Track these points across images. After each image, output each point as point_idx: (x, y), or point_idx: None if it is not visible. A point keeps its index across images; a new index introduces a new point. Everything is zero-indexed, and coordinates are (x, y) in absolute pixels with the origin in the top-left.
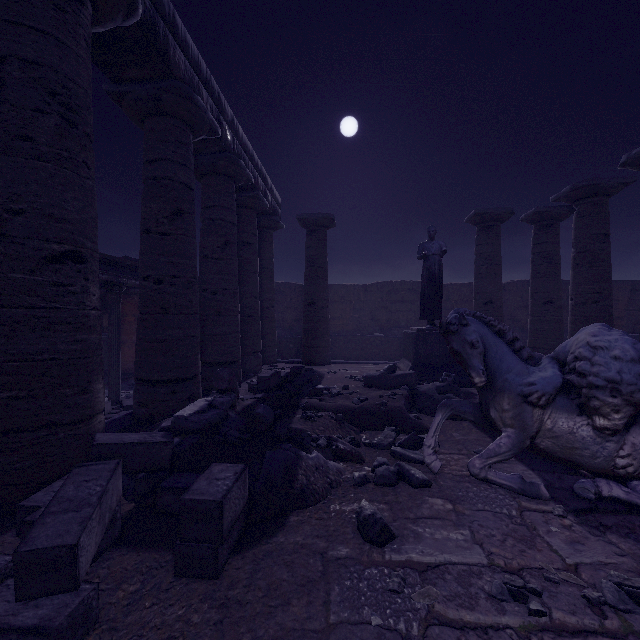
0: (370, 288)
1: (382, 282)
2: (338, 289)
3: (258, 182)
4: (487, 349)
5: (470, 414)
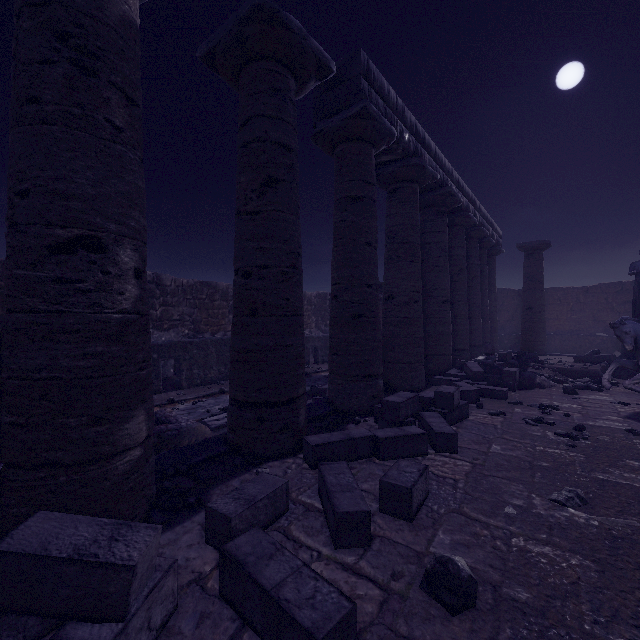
0: (591, 290)
1: (607, 283)
2: (553, 292)
3: (489, 231)
4: (638, 335)
5: (630, 366)
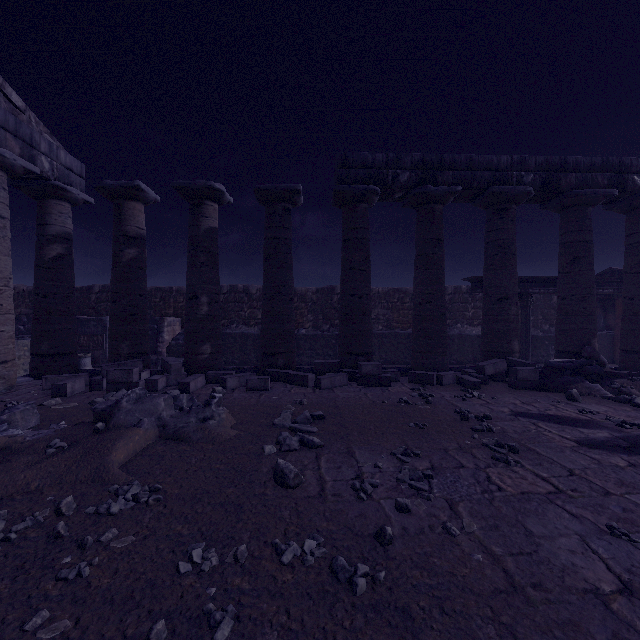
0: None
1: None
2: None
3: None
4: None
5: None
